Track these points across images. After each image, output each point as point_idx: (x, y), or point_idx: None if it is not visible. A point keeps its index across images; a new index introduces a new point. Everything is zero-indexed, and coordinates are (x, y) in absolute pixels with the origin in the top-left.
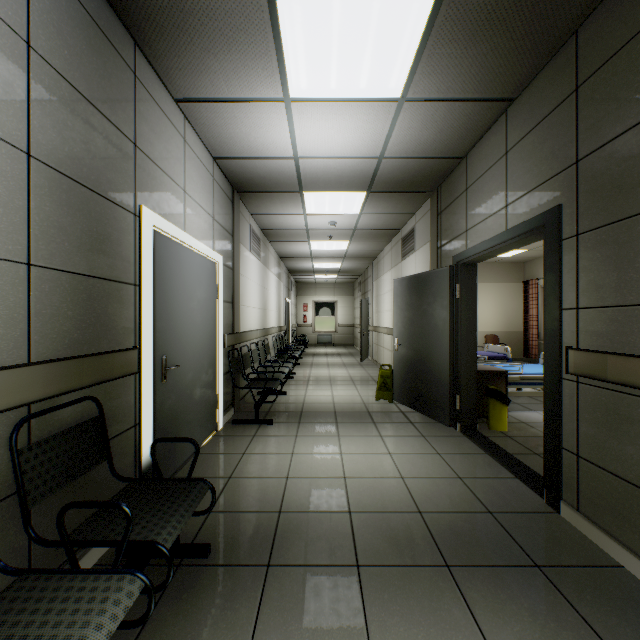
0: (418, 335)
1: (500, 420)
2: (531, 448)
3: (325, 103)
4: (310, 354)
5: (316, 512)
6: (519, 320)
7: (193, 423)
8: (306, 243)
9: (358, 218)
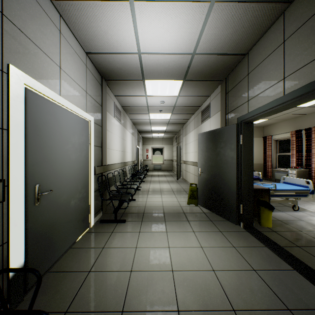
0: (214, 166)
1: (268, 220)
2: (293, 241)
3: (158, 2)
4: (150, 175)
5: (151, 312)
6: (261, 157)
7: (68, 228)
8: (147, 115)
9: (177, 99)
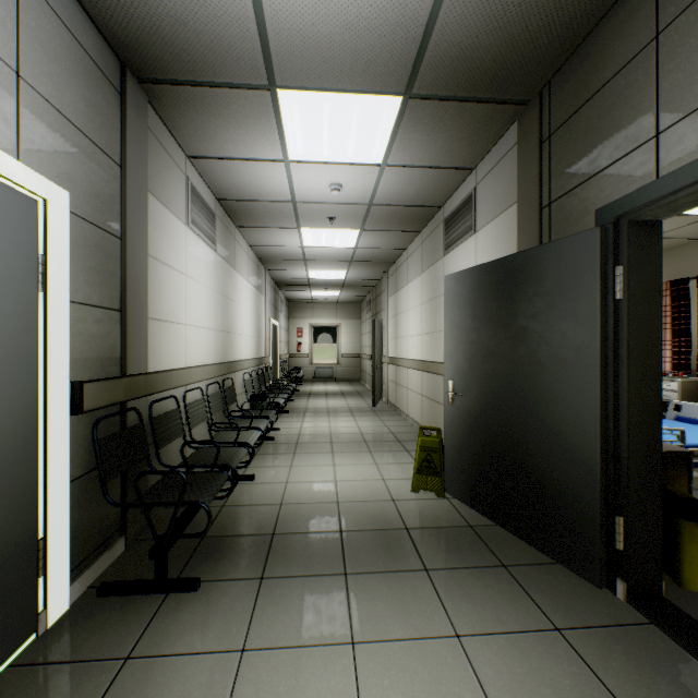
0: (504, 378)
1: None
2: None
3: None
4: (305, 394)
5: None
6: None
7: None
8: (295, 232)
9: (378, 177)
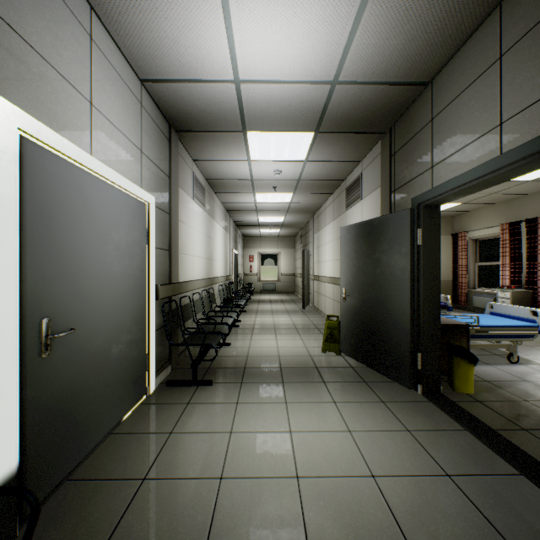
0: (370, 285)
1: (466, 381)
2: (514, 420)
3: None
4: (255, 301)
5: None
6: (448, 270)
7: (106, 397)
8: (251, 195)
9: (303, 166)
